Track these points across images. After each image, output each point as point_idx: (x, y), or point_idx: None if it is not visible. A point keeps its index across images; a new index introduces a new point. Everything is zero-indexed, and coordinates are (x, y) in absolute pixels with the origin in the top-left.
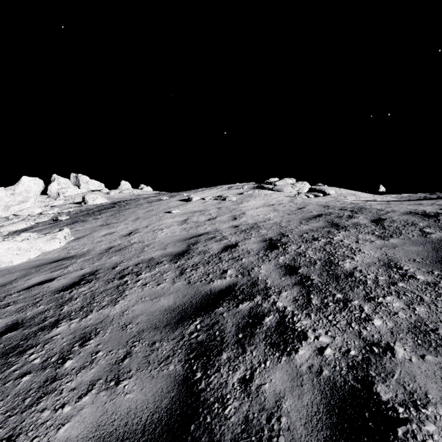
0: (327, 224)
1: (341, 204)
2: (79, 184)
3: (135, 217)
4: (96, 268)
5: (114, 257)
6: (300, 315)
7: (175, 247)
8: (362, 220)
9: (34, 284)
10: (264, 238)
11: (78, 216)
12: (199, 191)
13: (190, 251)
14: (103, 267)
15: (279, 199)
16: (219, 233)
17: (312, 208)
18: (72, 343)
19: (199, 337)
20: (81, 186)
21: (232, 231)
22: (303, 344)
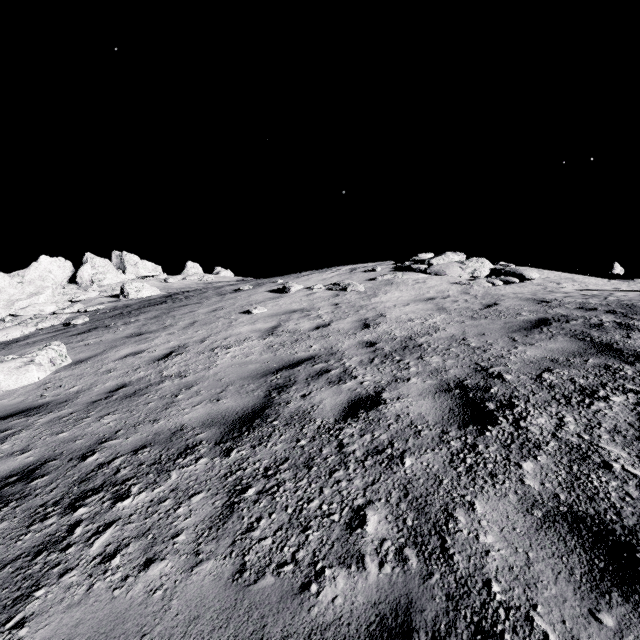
0: (584, 346)
1: (568, 296)
2: (124, 266)
3: (190, 320)
4: (49, 454)
5: (109, 418)
6: None
7: (241, 396)
8: None
9: None
10: (442, 381)
11: (104, 318)
12: (303, 276)
13: (270, 412)
14: (65, 450)
15: (441, 289)
16: (336, 359)
17: (515, 306)
18: None
19: None
20: (126, 270)
21: (363, 356)
22: None
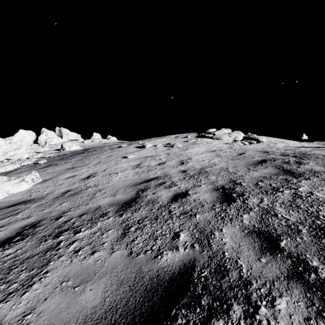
0: (279, 171)
1: (278, 149)
2: (62, 135)
3: (97, 161)
4: (41, 218)
5: (65, 204)
6: None
7: (125, 194)
8: (315, 167)
9: None
10: (215, 186)
11: (54, 160)
12: (152, 140)
13: (139, 200)
14: (48, 216)
15: (219, 146)
16: (168, 178)
17: (252, 154)
18: None
19: None
20: (63, 137)
21: (181, 176)
22: None
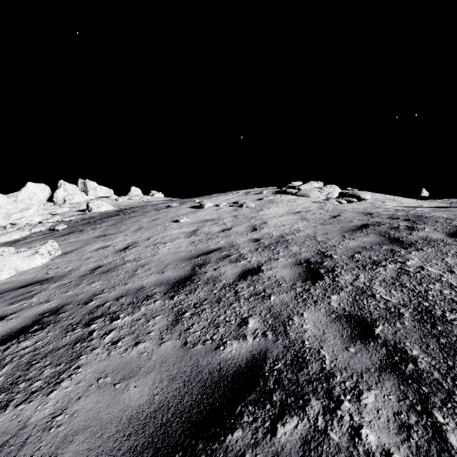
0: (383, 239)
1: (385, 211)
2: (87, 190)
3: (138, 226)
4: (64, 302)
5: (96, 284)
6: None
7: (176, 270)
8: (432, 234)
9: None
10: (297, 259)
11: (77, 225)
12: (213, 197)
13: (195, 278)
14: (74, 300)
15: (305, 206)
16: (235, 249)
17: (350, 217)
18: None
19: None
20: (88, 193)
21: (252, 247)
22: None
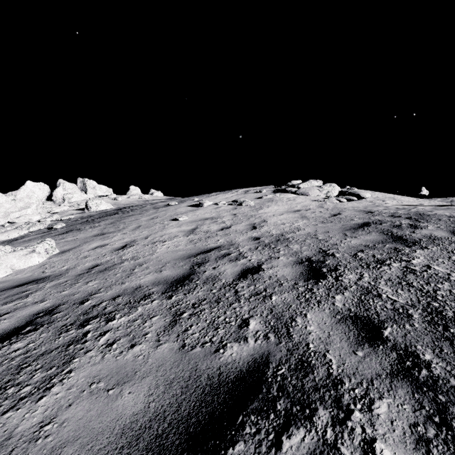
0: (386, 237)
1: (386, 209)
2: (86, 189)
3: (136, 225)
4: (59, 302)
5: (92, 283)
6: None
7: (175, 269)
8: (436, 232)
9: None
10: (298, 258)
11: (75, 224)
12: (212, 196)
13: (194, 277)
14: (69, 300)
15: (305, 204)
16: (234, 247)
17: (351, 215)
18: None
19: None
20: (87, 192)
21: (252, 246)
22: None
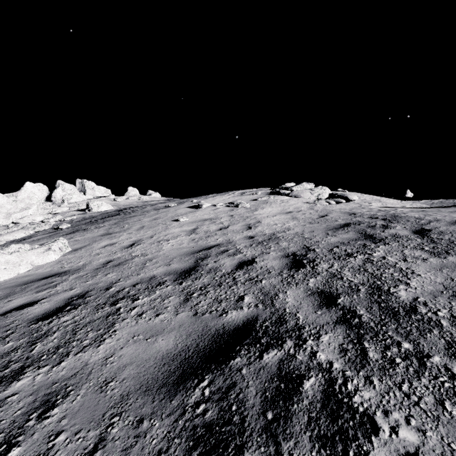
0: (360, 236)
1: (368, 211)
2: (85, 190)
3: (140, 225)
4: (87, 289)
5: (111, 275)
6: (356, 379)
7: (181, 262)
8: (401, 231)
9: (13, 308)
10: (285, 253)
11: (80, 224)
12: (210, 197)
13: (199, 268)
14: (95, 287)
15: (297, 206)
16: (232, 245)
17: (336, 216)
18: (28, 412)
19: (208, 414)
20: (86, 193)
21: (247, 243)
22: (374, 443)
